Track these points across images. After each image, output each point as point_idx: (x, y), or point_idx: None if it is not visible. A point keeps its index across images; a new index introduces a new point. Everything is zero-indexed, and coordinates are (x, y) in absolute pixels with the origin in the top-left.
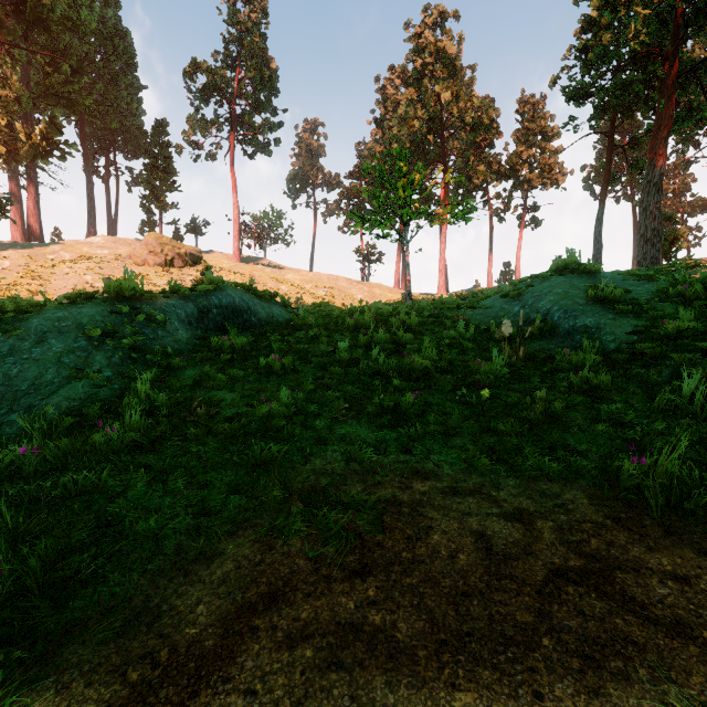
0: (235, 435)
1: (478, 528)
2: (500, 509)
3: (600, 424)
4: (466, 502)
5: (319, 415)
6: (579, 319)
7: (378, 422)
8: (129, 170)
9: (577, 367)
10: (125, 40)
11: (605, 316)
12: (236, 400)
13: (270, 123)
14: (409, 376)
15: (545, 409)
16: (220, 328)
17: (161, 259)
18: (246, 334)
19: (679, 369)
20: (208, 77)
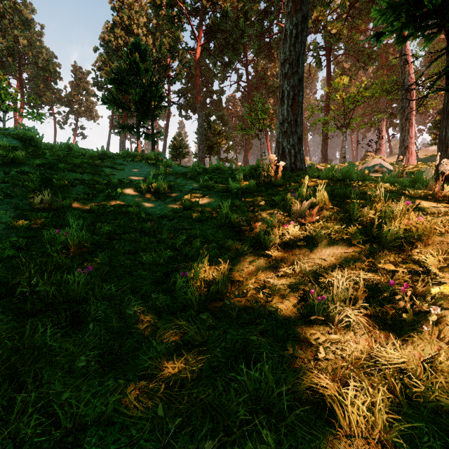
0: None
1: None
2: None
3: None
4: None
5: None
6: None
7: None
8: None
9: None
10: None
11: None
12: None
13: None
14: None
15: None
16: None
17: None
18: None
19: None
20: None
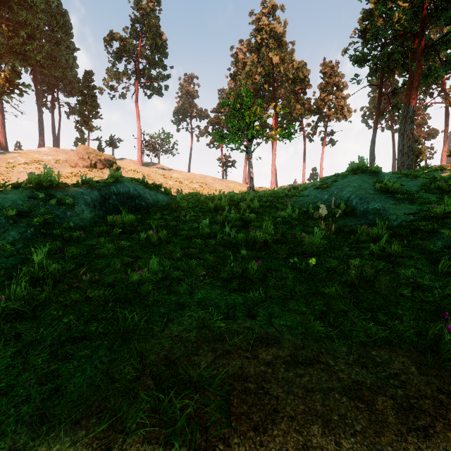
0: (108, 301)
1: (323, 411)
2: (340, 383)
3: (404, 288)
4: (308, 374)
5: (182, 281)
6: (370, 204)
7: (229, 286)
8: (68, 104)
9: (373, 238)
10: (64, 17)
11: (389, 202)
12: (119, 267)
13: (161, 75)
14: (253, 246)
15: (358, 273)
16: (118, 210)
17: (88, 162)
18: (137, 214)
19: (449, 241)
20: (120, 44)
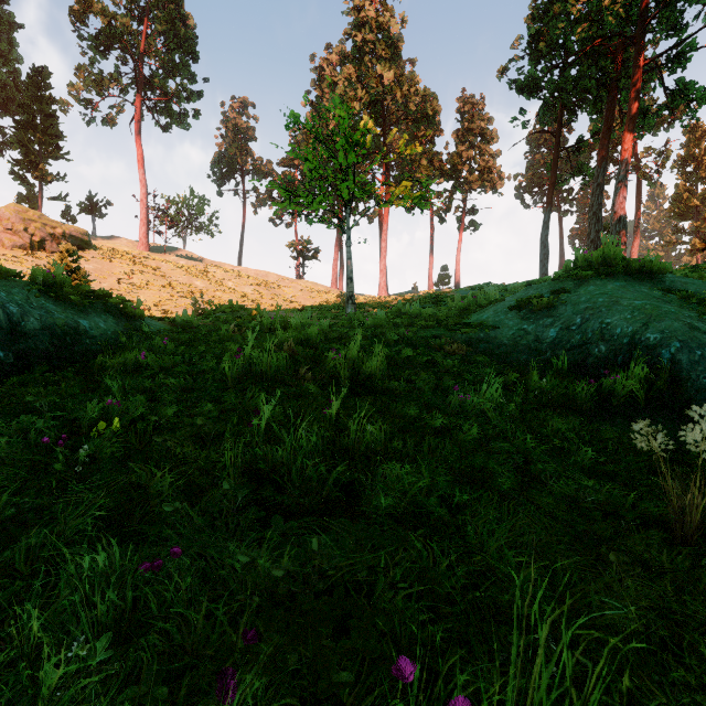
0: None
1: None
2: None
3: None
4: None
5: None
6: None
7: None
8: None
9: None
10: None
11: None
12: None
13: (186, 89)
14: None
15: None
16: None
17: (24, 239)
18: None
19: None
20: (104, 22)
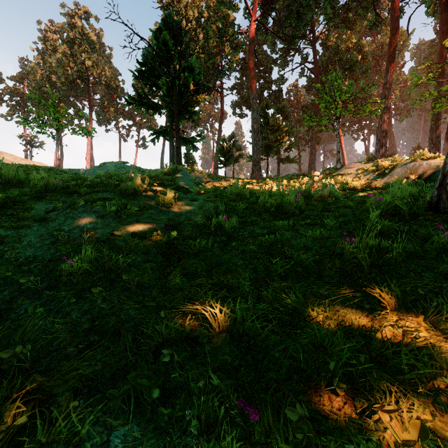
0: None
1: None
2: None
3: None
4: None
5: None
6: None
7: None
8: None
9: None
10: None
11: None
12: None
13: None
14: None
15: None
16: None
17: None
18: None
19: None
20: None
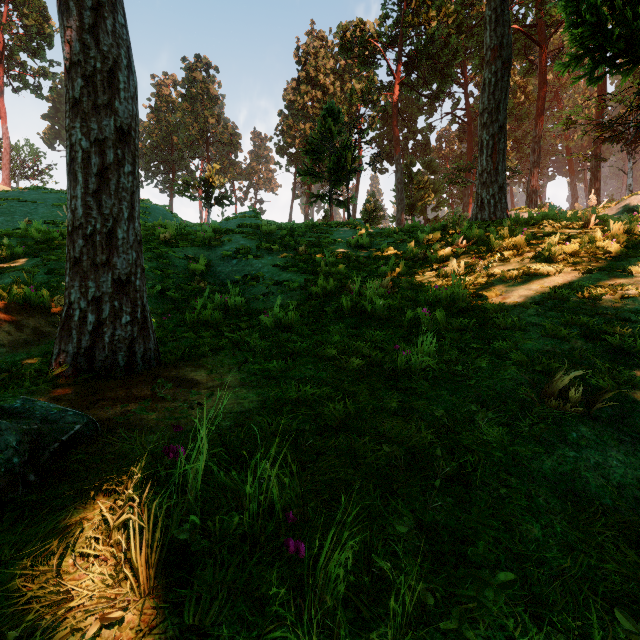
0: None
1: None
2: None
3: None
4: None
5: None
6: None
7: None
8: None
9: None
10: None
11: None
12: None
13: (48, 72)
14: None
15: None
16: None
17: None
18: None
19: None
20: None
